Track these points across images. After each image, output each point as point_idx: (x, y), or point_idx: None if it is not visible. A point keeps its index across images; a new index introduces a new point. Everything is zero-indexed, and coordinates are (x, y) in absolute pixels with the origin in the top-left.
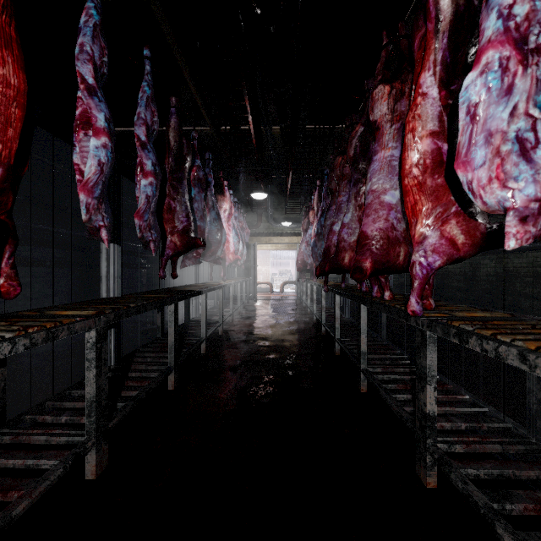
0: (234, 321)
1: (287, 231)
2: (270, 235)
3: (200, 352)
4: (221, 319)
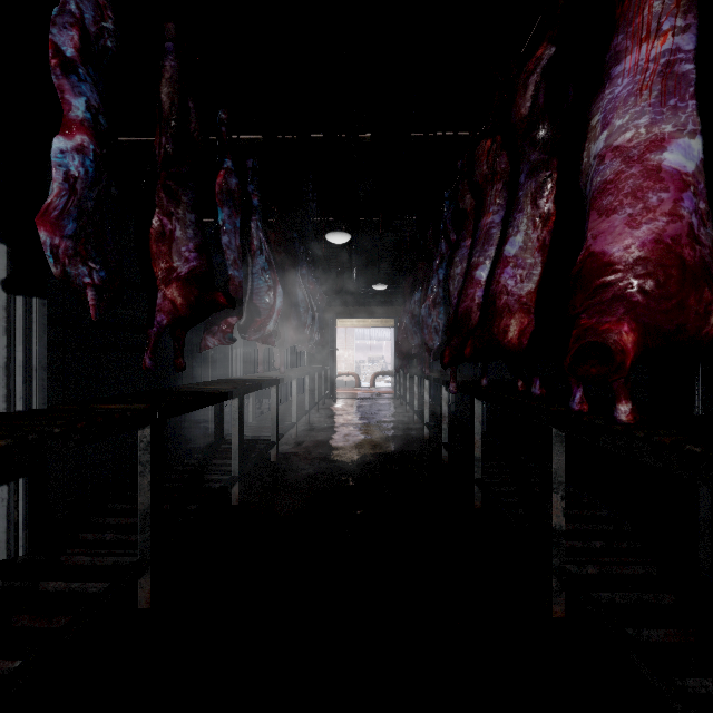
0: (299, 436)
1: (381, 298)
2: (355, 304)
3: (231, 503)
4: (274, 437)
